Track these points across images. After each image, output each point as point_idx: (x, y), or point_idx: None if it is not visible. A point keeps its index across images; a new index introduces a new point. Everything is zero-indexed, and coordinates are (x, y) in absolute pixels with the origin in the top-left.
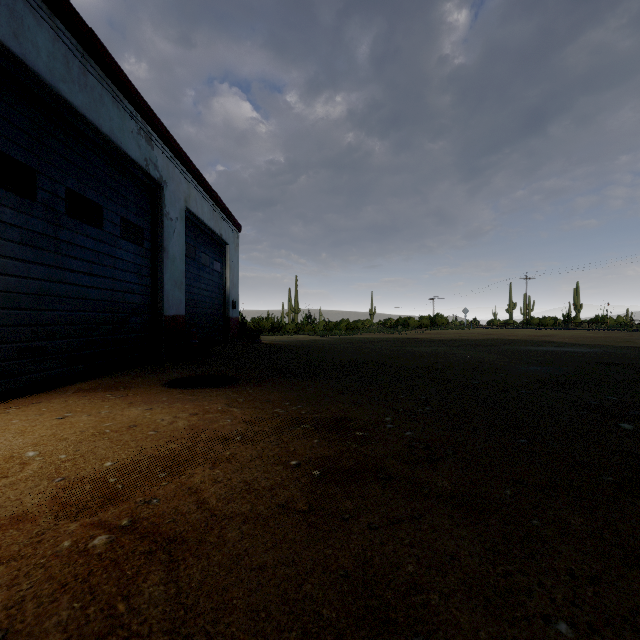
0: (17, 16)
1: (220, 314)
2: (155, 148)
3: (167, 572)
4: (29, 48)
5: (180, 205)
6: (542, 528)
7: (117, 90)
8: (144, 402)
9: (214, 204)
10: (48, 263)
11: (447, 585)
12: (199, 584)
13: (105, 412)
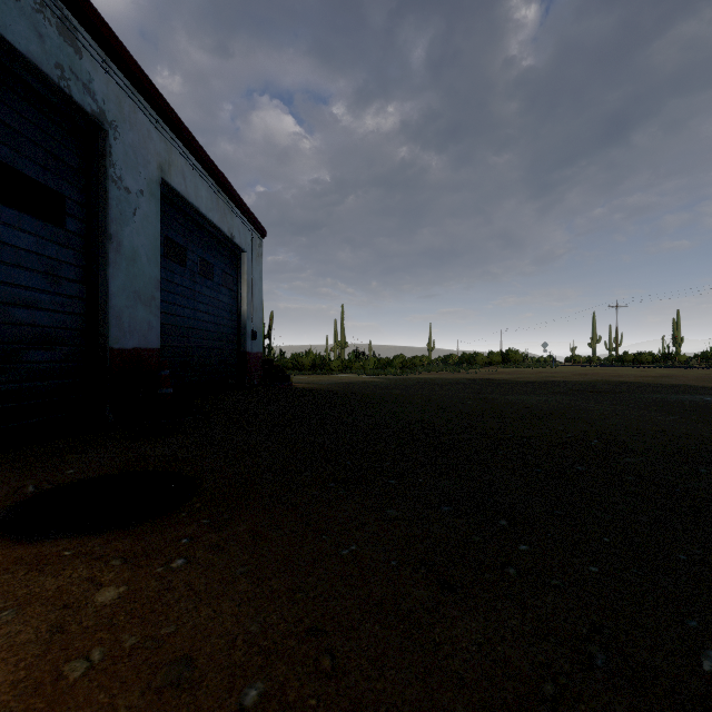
0: None
1: (232, 348)
2: (86, 57)
3: None
4: None
5: (149, 172)
6: None
7: None
8: None
9: (219, 189)
10: None
11: None
12: None
13: None
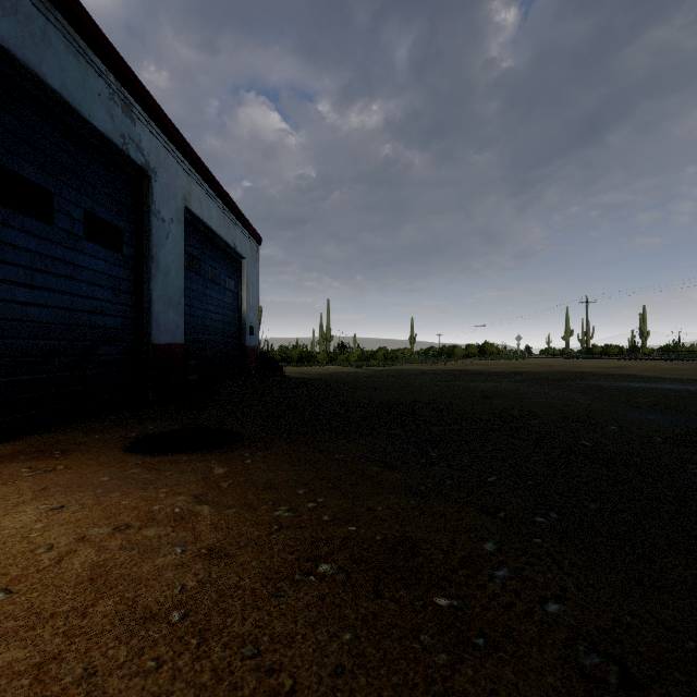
0: None
1: (234, 342)
2: (138, 123)
3: None
4: None
5: (177, 203)
6: None
7: (74, 31)
8: (66, 487)
9: (225, 208)
10: None
11: None
12: None
13: None
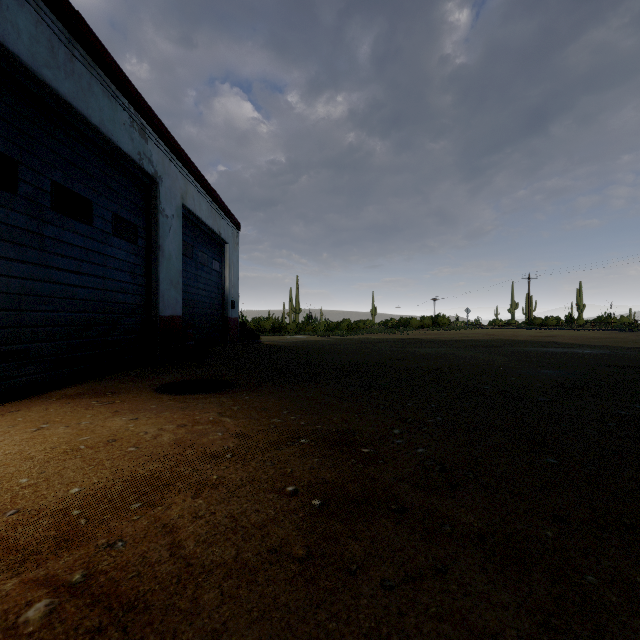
0: None
1: (219, 314)
2: (149, 142)
3: None
4: (8, 29)
5: (176, 202)
6: (602, 589)
7: (108, 79)
8: (130, 410)
9: (212, 202)
10: (31, 261)
11: None
12: None
13: (85, 423)
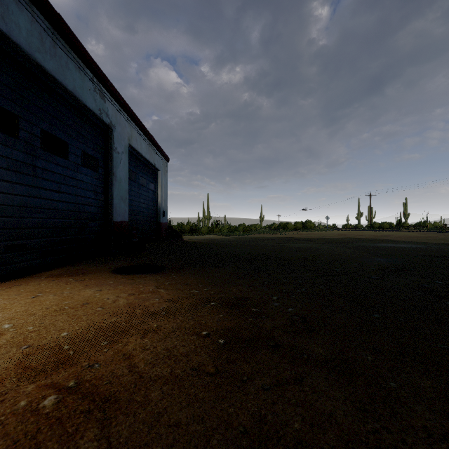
0: (4, 3)
1: (154, 220)
2: (106, 101)
3: (101, 429)
4: (13, 27)
5: (125, 142)
6: (399, 389)
7: (78, 59)
8: (96, 285)
9: (149, 142)
10: (27, 183)
11: (327, 442)
12: (126, 440)
13: (66, 292)
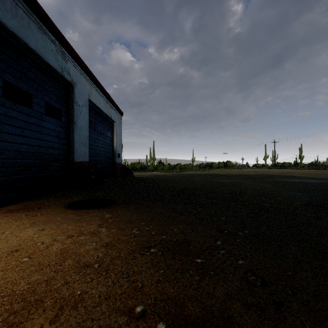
0: None
1: (110, 161)
2: (68, 62)
3: None
4: None
5: (85, 98)
6: None
7: (41, 23)
8: (43, 222)
9: (106, 99)
10: None
11: None
12: None
13: (8, 232)
